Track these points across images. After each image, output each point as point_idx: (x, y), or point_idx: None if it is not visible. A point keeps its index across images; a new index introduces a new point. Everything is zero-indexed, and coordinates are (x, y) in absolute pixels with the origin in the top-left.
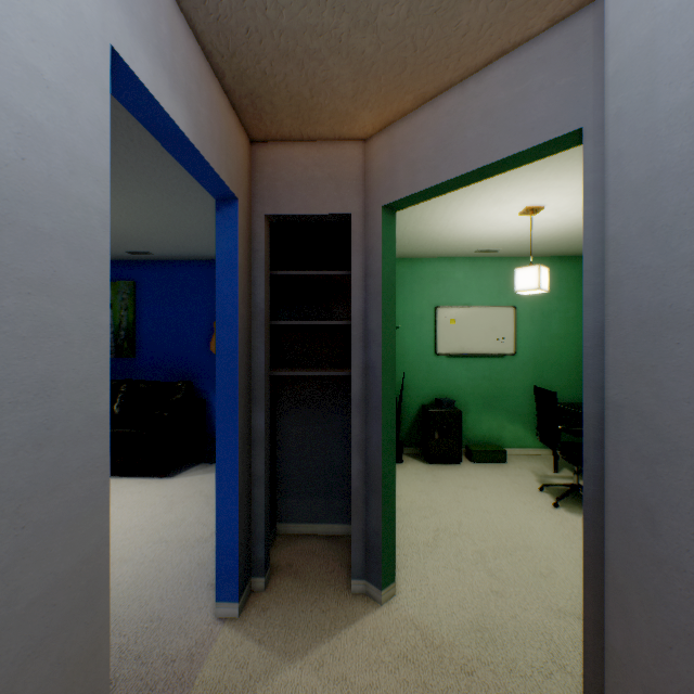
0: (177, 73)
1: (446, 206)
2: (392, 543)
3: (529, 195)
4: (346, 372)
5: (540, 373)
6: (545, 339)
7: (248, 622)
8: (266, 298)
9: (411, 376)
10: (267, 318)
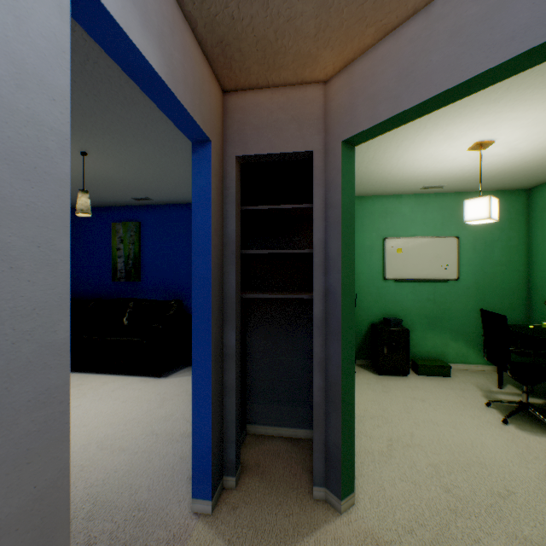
0: (148, 12)
1: (397, 145)
2: (350, 456)
3: (481, 130)
4: (307, 295)
5: (482, 296)
6: (488, 266)
7: (220, 520)
8: (236, 230)
9: (362, 298)
10: (237, 247)
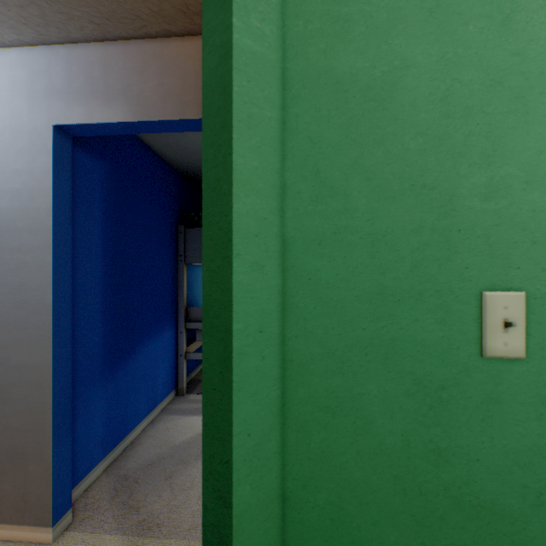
0: (112, 88)
1: None
2: None
3: None
4: None
5: None
6: None
7: None
8: None
9: None
10: None
